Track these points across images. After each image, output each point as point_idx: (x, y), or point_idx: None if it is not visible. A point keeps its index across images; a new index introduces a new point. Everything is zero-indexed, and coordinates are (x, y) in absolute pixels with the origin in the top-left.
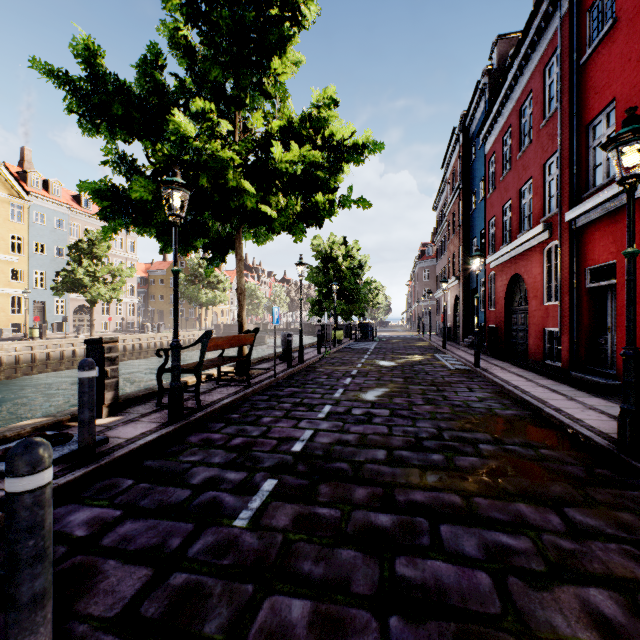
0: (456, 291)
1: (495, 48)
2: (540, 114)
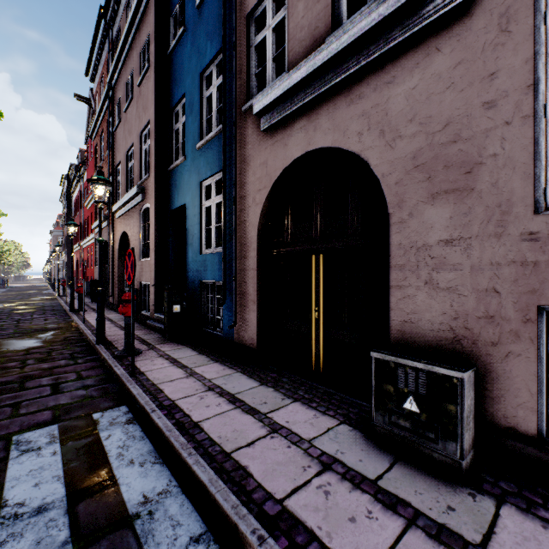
0: (66, 259)
1: (80, 152)
2: (80, 206)
